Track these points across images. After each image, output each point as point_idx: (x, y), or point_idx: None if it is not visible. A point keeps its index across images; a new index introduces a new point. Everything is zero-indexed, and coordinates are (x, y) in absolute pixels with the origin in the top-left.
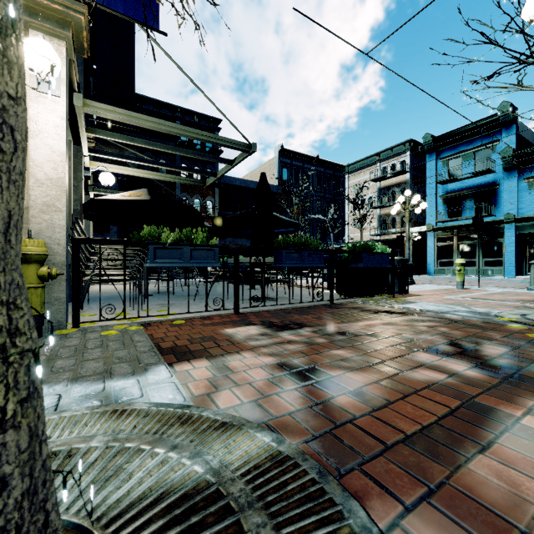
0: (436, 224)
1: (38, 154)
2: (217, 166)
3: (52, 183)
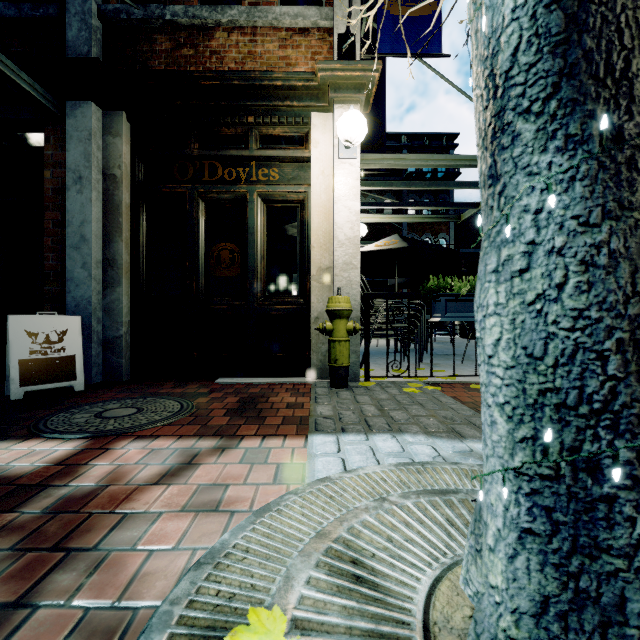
0: None
1: (340, 217)
2: (452, 193)
3: (349, 242)
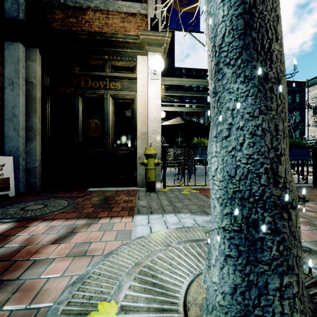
0: None
1: (151, 108)
2: (206, 98)
3: (156, 120)
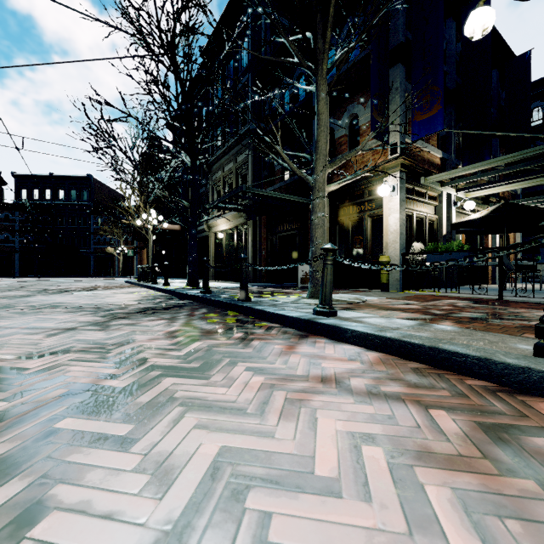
0: None
1: (391, 222)
2: None
3: (395, 232)
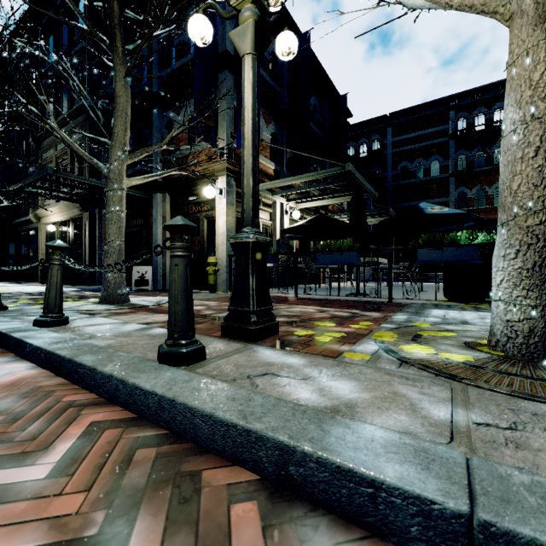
0: None
1: (220, 224)
2: None
3: (223, 234)
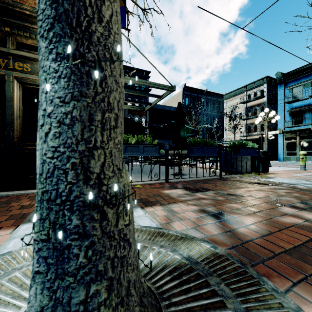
0: (284, 129)
1: None
2: (148, 98)
3: None
